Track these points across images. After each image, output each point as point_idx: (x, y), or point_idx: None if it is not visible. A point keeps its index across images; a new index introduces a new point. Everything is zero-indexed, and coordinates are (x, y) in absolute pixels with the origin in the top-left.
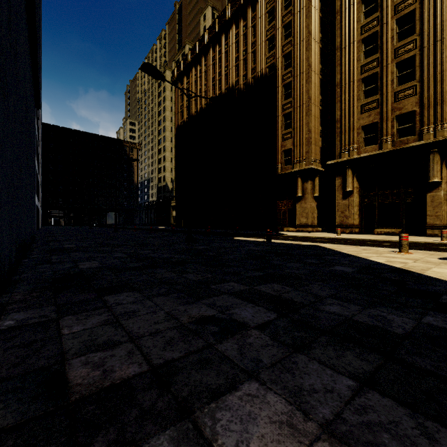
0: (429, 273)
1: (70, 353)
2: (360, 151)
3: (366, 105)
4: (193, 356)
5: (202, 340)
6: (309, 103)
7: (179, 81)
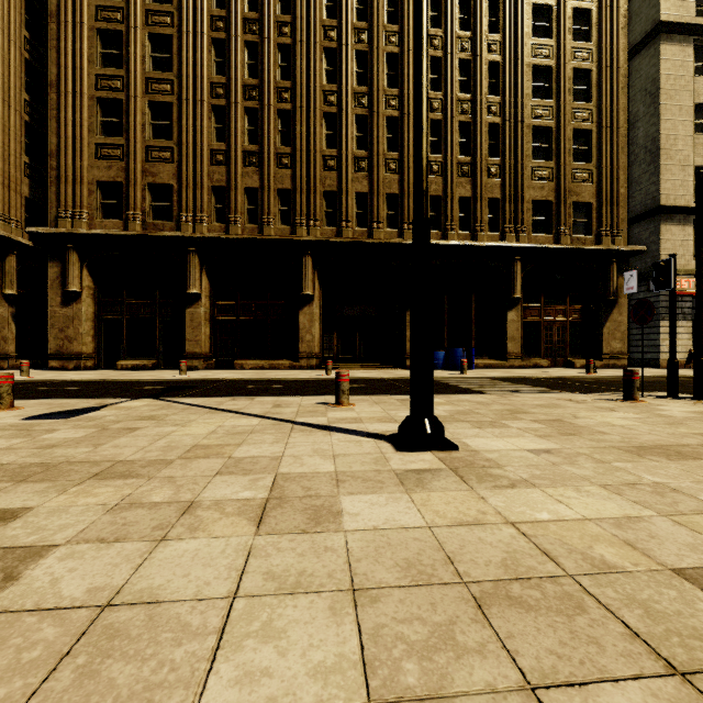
0: None
1: None
2: (95, 223)
3: (105, 148)
4: None
5: None
6: None
7: None
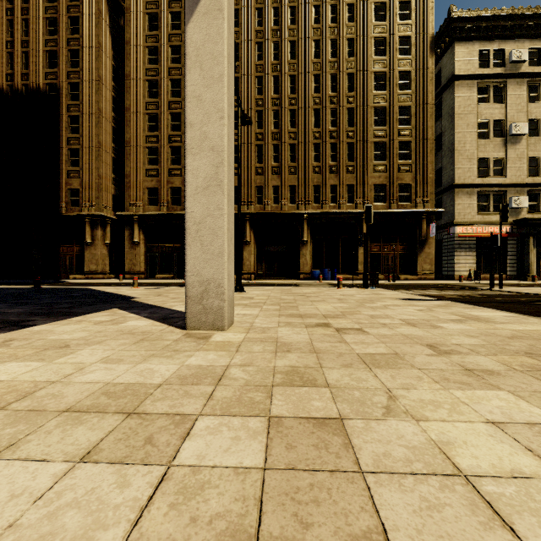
0: (119, 293)
1: None
2: (146, 208)
3: (150, 171)
4: None
5: None
6: (100, 149)
7: None
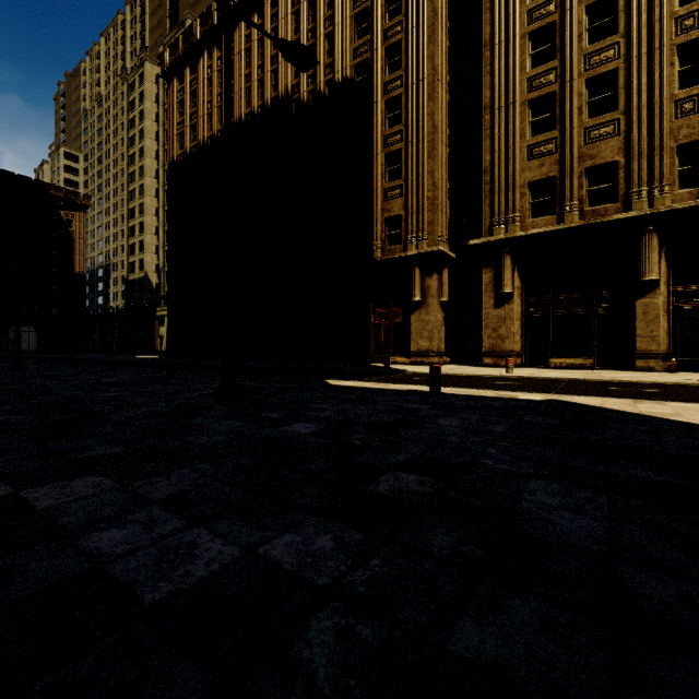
0: None
1: None
2: (526, 225)
3: (535, 147)
4: None
5: None
6: (435, 136)
7: (176, 75)
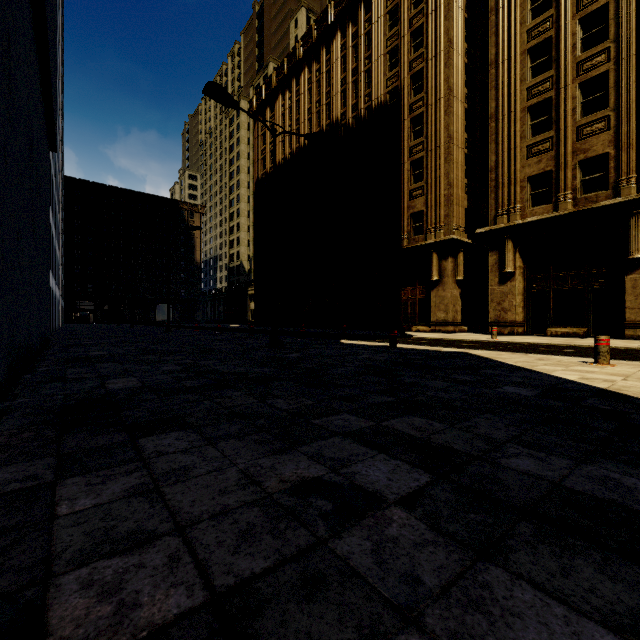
0: None
1: (63, 560)
2: (526, 213)
3: (534, 146)
4: (290, 568)
5: (304, 530)
6: (450, 144)
7: (260, 115)
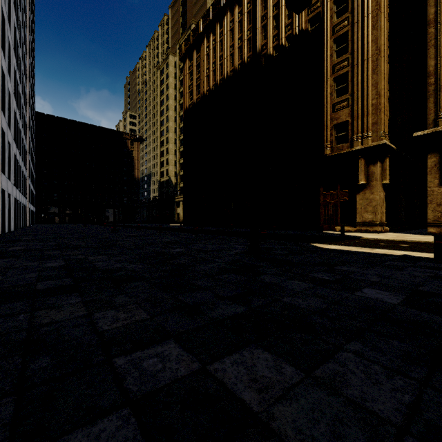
0: None
1: None
2: None
3: None
4: None
5: None
6: (378, 56)
7: (188, 57)
